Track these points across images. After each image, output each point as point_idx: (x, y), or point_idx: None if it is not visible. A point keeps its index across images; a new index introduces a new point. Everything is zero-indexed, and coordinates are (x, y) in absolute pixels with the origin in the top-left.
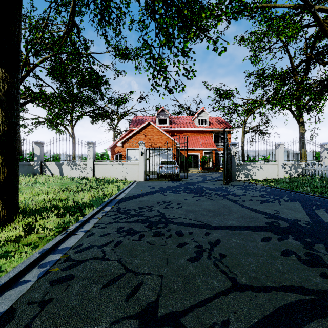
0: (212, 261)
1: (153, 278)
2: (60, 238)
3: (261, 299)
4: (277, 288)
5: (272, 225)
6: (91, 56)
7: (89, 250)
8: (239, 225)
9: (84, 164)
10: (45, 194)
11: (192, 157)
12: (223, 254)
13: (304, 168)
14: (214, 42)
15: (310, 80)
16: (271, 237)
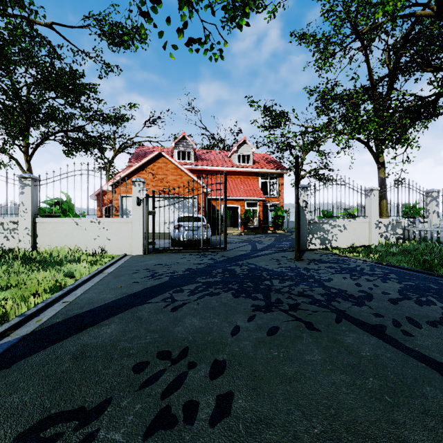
0: None
1: None
2: None
3: None
4: None
5: None
6: None
7: None
8: None
9: (13, 222)
10: None
11: (229, 212)
12: None
13: (406, 228)
14: None
15: (407, 94)
16: None
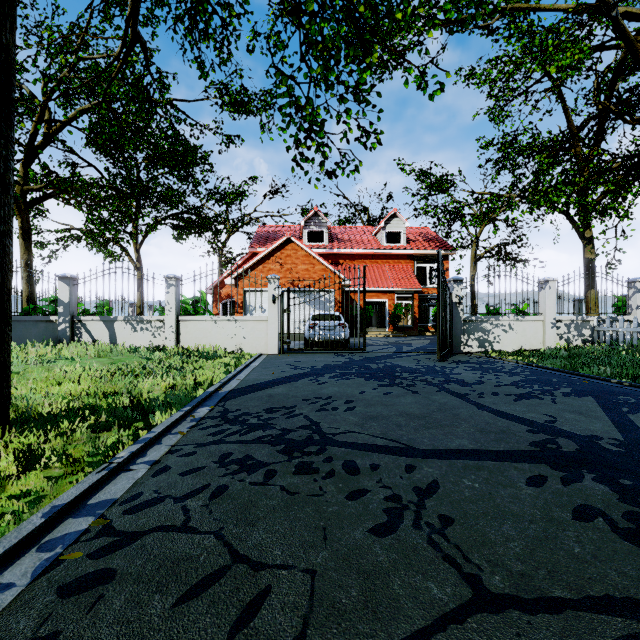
0: (425, 534)
1: (293, 576)
2: (93, 479)
3: (544, 633)
4: (576, 602)
5: (545, 448)
6: (173, 105)
7: (156, 507)
8: (475, 449)
9: (159, 321)
10: (75, 382)
11: (374, 307)
12: (448, 516)
13: (595, 328)
14: (421, 73)
15: (606, 154)
16: (546, 475)
